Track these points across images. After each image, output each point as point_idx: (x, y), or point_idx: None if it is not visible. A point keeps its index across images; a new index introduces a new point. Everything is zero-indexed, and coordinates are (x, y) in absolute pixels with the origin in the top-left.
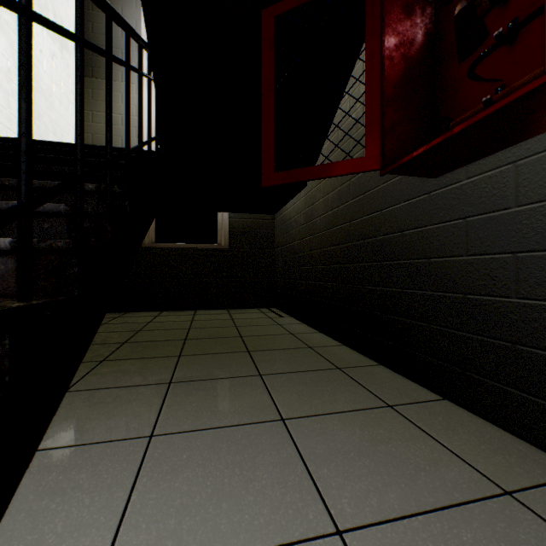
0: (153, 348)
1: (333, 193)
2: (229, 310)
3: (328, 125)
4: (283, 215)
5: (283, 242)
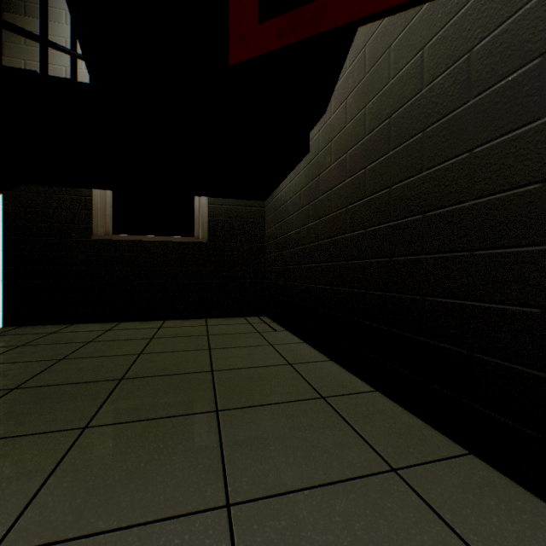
0: (52, 404)
1: (354, 148)
2: (207, 321)
3: (347, 45)
4: (276, 199)
5: (276, 234)
